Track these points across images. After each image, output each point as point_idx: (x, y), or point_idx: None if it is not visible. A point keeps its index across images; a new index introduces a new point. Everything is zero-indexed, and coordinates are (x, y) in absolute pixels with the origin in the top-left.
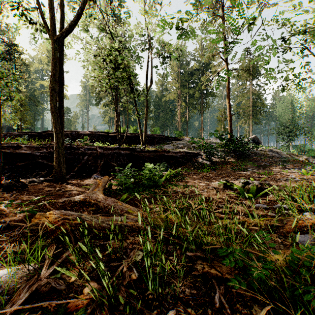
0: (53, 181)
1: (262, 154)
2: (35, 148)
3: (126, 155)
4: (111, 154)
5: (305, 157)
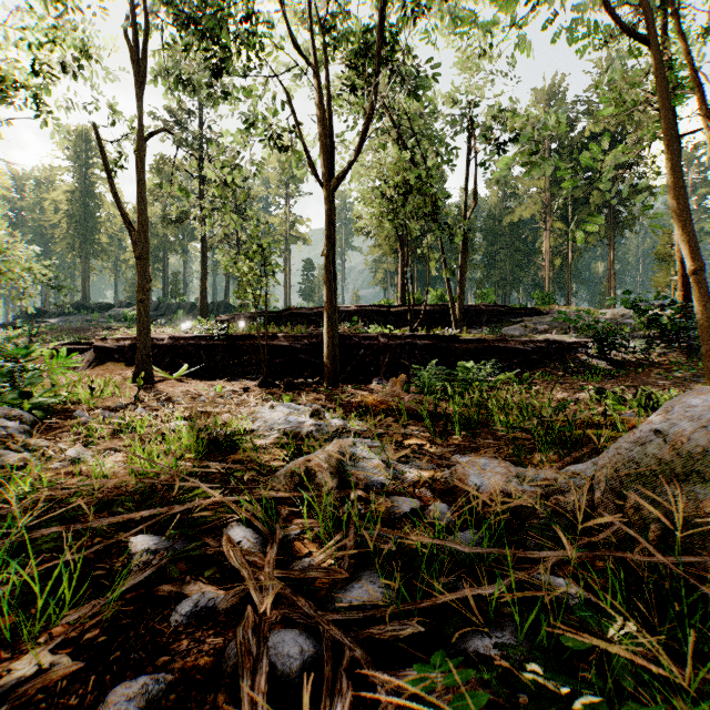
0: (325, 384)
1: None
2: (293, 339)
3: (425, 348)
4: (400, 346)
5: None
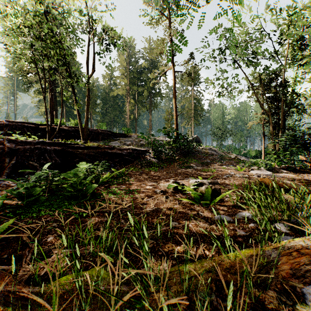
0: None
1: (203, 152)
2: None
3: (55, 152)
4: (29, 150)
5: (235, 155)
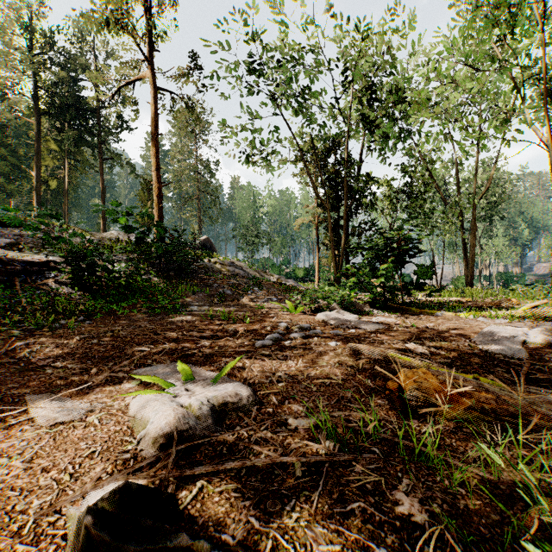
0: None
1: (218, 270)
2: None
3: None
4: None
5: (277, 276)
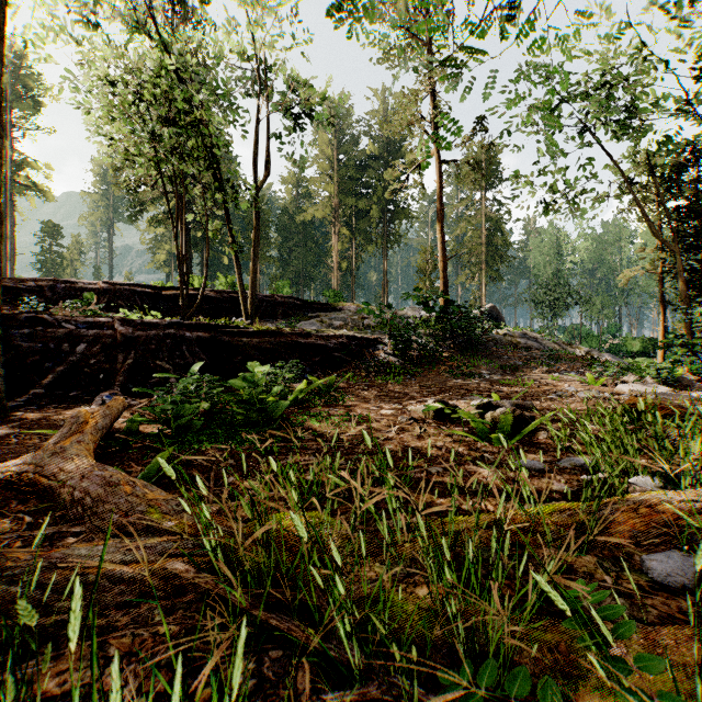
0: None
1: (507, 342)
2: None
3: (199, 343)
4: (156, 339)
5: (586, 350)
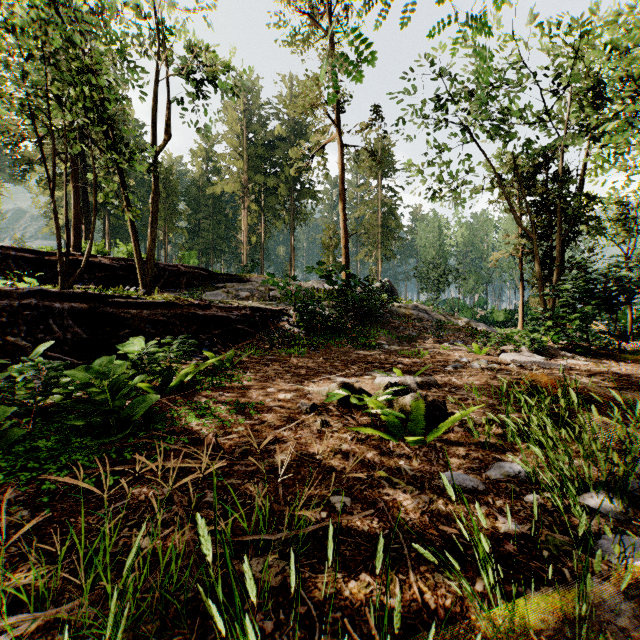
0: None
1: (402, 314)
2: None
3: (73, 315)
4: (10, 310)
5: (466, 320)
